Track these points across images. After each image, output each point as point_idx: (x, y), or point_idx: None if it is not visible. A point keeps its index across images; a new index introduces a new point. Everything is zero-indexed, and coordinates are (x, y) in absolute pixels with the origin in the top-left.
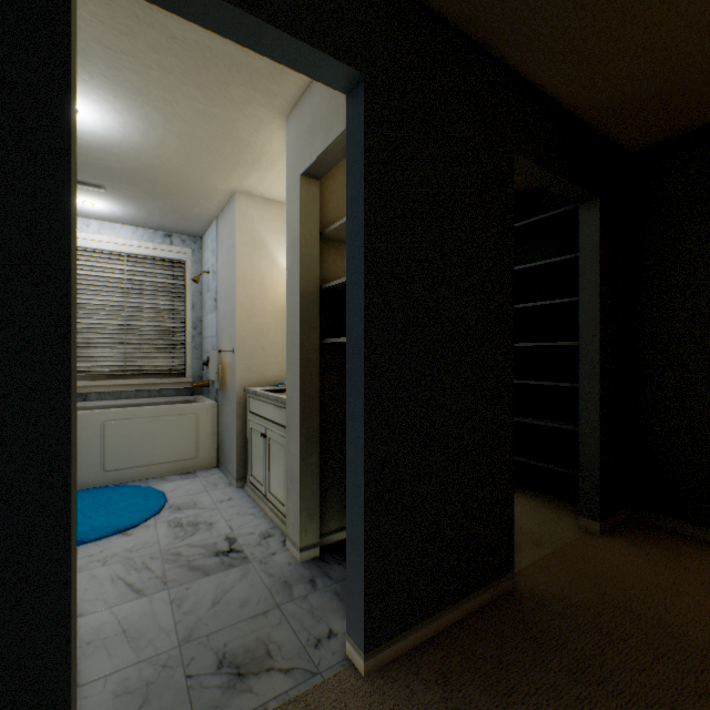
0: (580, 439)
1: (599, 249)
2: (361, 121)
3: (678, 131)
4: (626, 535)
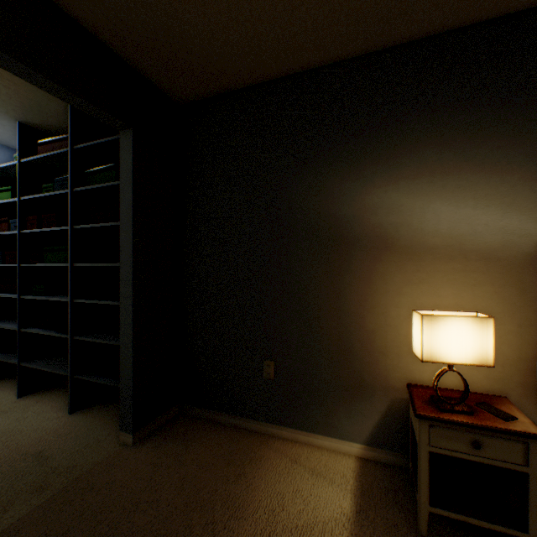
0: (121, 357)
1: (134, 176)
2: None
3: (203, 92)
4: (159, 437)
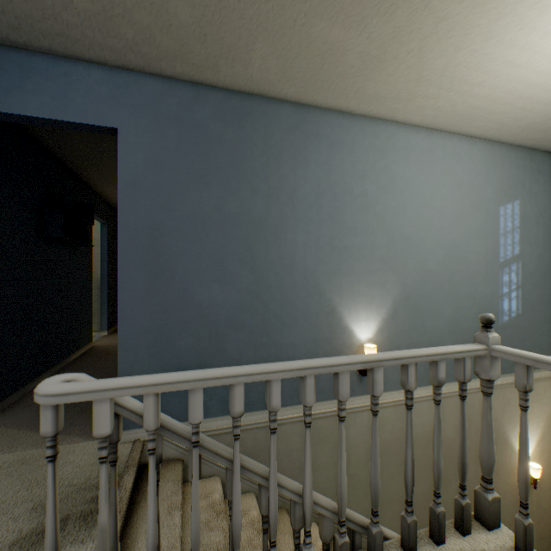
0: None
1: None
2: (107, 231)
3: None
4: None
